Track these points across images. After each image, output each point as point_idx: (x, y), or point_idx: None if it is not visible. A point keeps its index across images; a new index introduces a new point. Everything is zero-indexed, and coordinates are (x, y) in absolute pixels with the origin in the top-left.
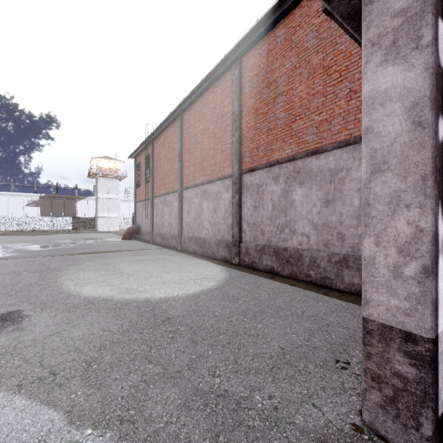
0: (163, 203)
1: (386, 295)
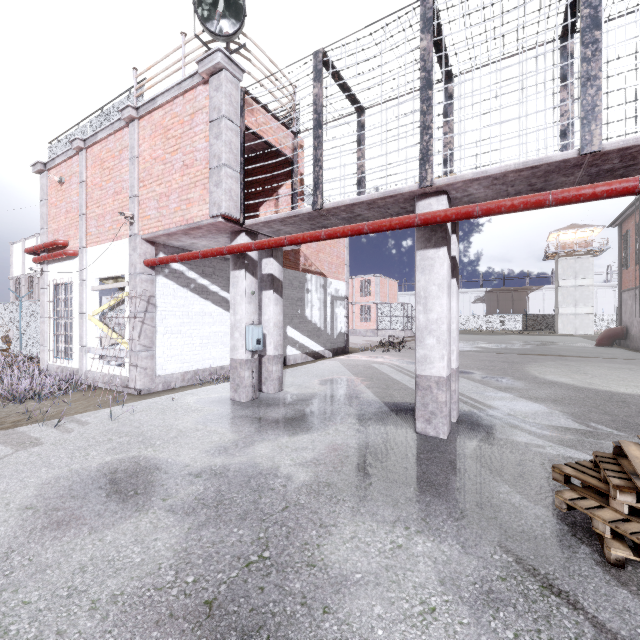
0: None
1: None
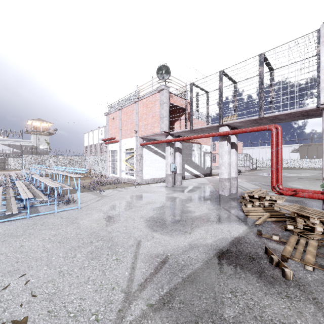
0: None
1: None
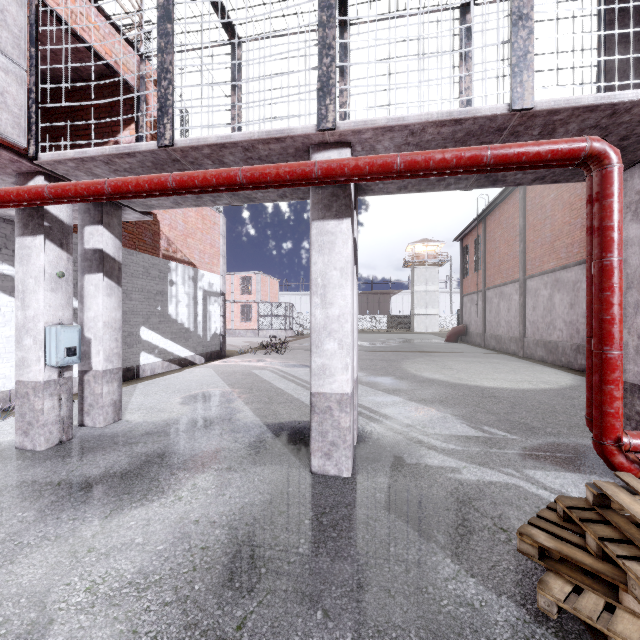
0: (499, 297)
1: (632, 365)
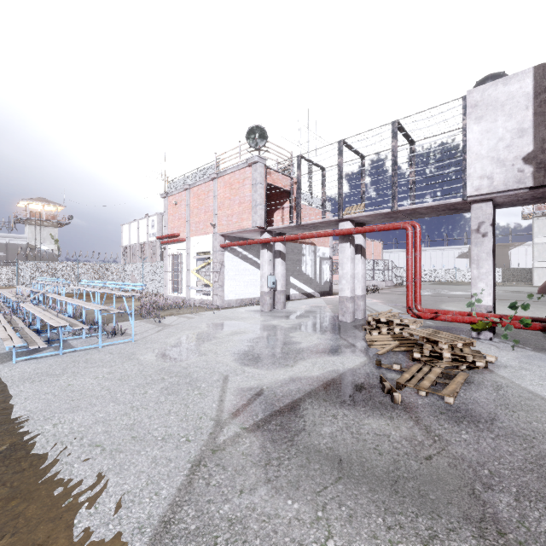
0: None
1: None
